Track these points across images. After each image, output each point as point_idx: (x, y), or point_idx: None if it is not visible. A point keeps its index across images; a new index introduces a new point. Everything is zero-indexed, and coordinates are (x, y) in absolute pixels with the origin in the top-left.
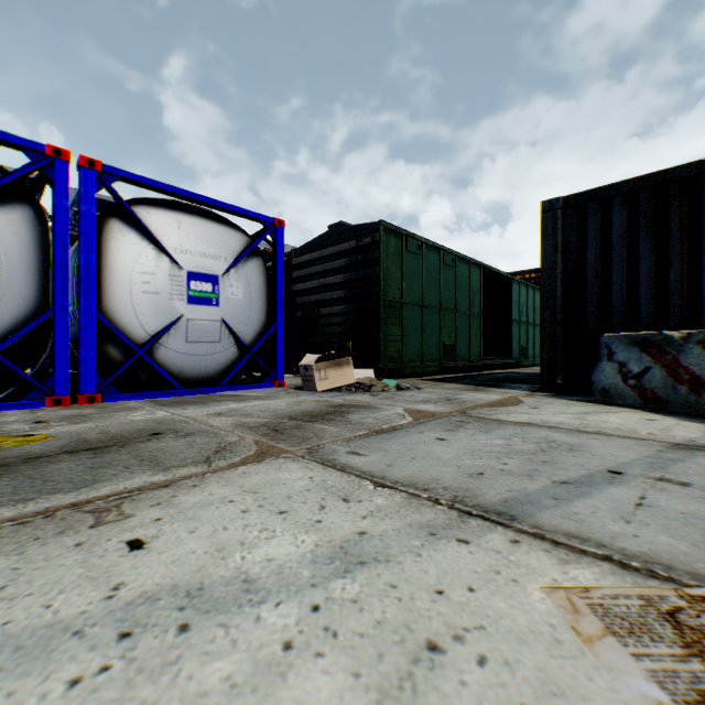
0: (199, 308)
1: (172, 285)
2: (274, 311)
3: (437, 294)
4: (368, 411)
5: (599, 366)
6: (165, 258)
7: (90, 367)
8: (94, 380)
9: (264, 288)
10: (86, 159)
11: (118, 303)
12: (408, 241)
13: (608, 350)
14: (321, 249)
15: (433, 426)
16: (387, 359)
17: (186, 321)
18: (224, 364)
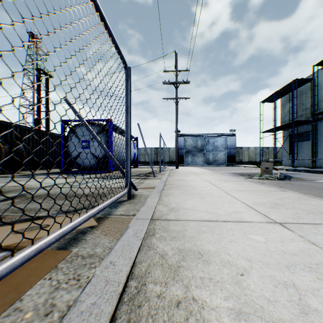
0: None
1: None
2: None
3: None
4: None
5: None
6: None
7: None
8: None
9: None
10: None
11: None
12: None
13: None
14: None
15: None
16: None
17: None
18: None
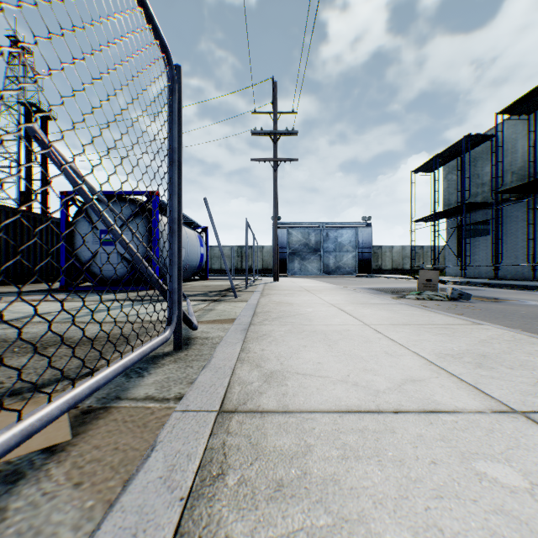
0: None
1: None
2: None
3: None
4: None
5: None
6: None
7: None
8: None
9: None
10: None
11: None
12: None
13: None
14: None
15: None
16: None
17: None
18: None
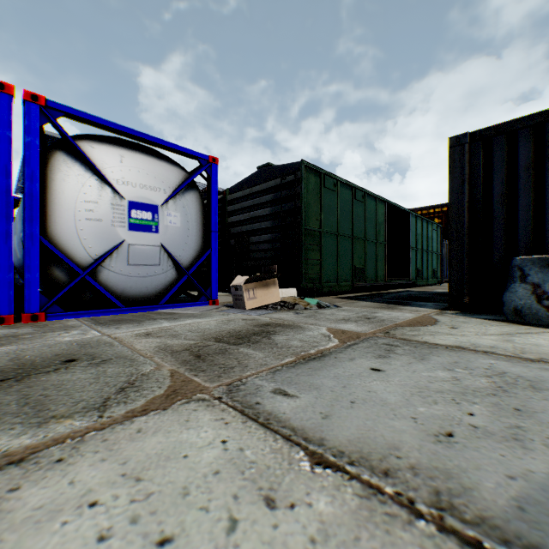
0: (140, 235)
1: (114, 213)
2: (209, 238)
3: (350, 225)
4: (293, 331)
5: (511, 287)
6: (108, 188)
7: (34, 288)
8: (37, 300)
9: (200, 217)
10: (29, 93)
11: (62, 229)
12: (325, 179)
13: (521, 272)
14: (251, 187)
15: (362, 351)
16: (307, 280)
17: (128, 245)
18: (163, 284)
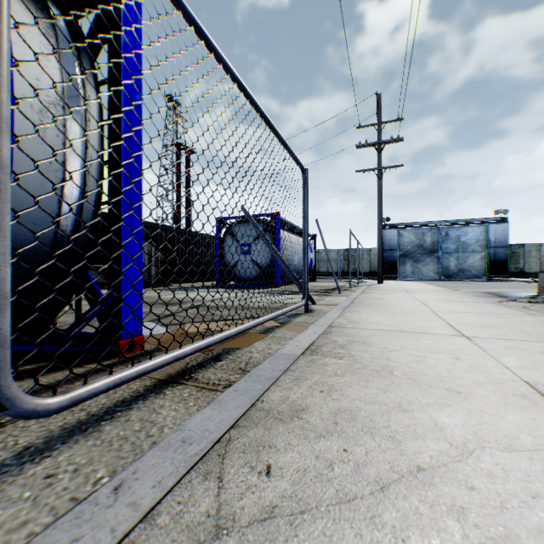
0: None
1: None
2: None
3: None
4: None
5: None
6: None
7: None
8: None
9: None
10: None
11: None
12: None
13: None
14: None
15: None
16: None
17: None
18: None
